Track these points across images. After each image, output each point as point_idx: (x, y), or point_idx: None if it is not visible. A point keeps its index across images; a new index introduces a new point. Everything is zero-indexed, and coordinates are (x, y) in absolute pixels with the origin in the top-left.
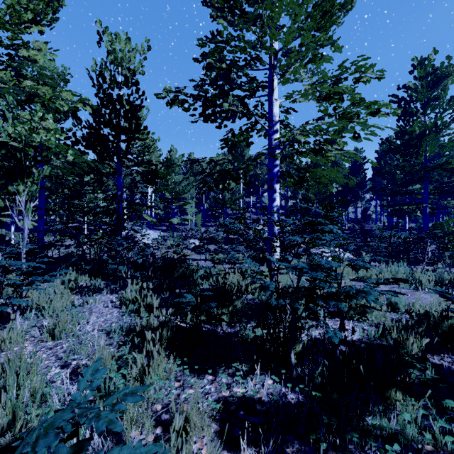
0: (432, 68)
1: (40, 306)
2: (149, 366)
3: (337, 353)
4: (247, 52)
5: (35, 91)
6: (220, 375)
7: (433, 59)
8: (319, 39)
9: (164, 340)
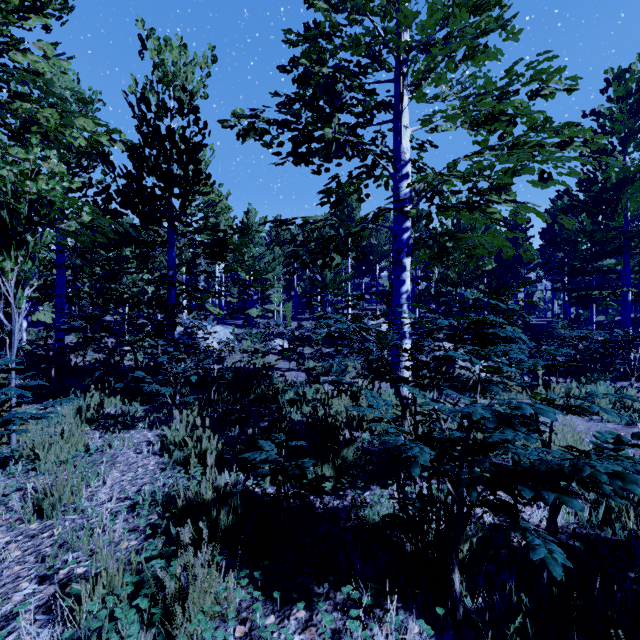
0: (637, 83)
1: (32, 455)
2: (188, 593)
3: (543, 578)
4: (362, 51)
5: (32, 116)
6: (321, 615)
7: (638, 71)
8: (478, 24)
9: (223, 530)
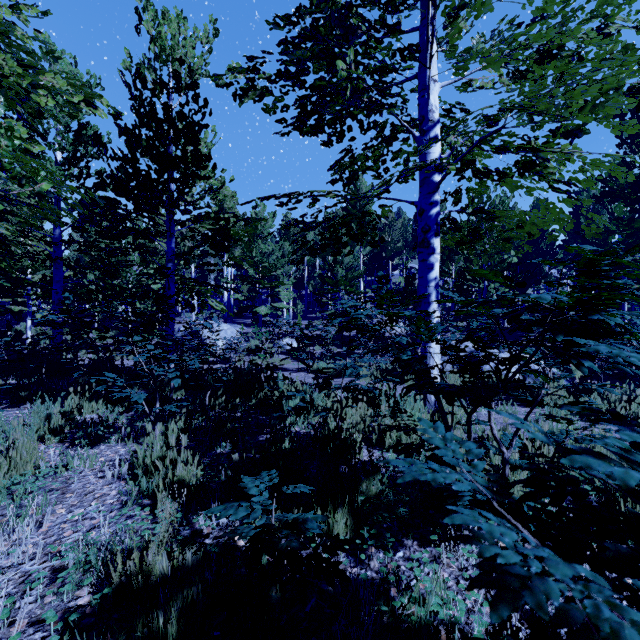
0: None
1: None
2: None
3: None
4: None
5: None
6: None
7: None
8: None
9: None
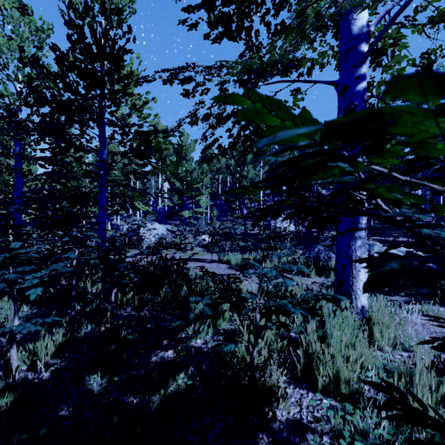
0: None
1: None
2: None
3: None
4: None
5: None
6: None
7: None
8: None
9: None
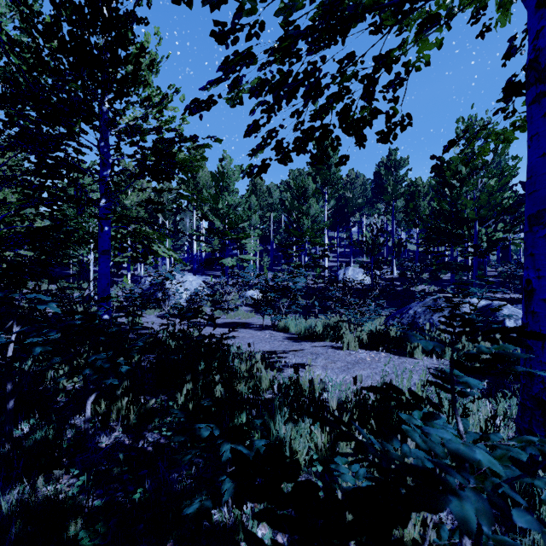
0: None
1: None
2: None
3: None
4: None
5: None
6: None
7: None
8: None
9: None
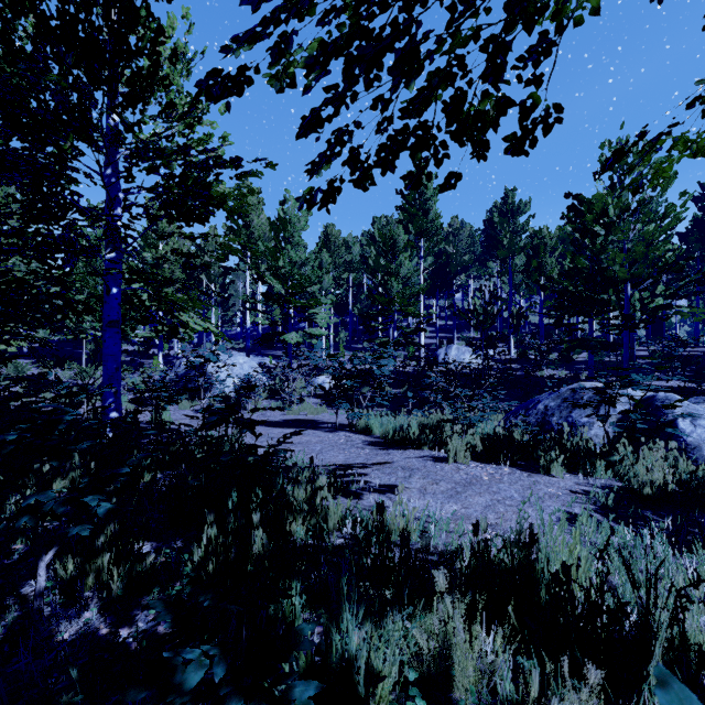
0: None
1: None
2: None
3: None
4: None
5: None
6: None
7: None
8: None
9: None
